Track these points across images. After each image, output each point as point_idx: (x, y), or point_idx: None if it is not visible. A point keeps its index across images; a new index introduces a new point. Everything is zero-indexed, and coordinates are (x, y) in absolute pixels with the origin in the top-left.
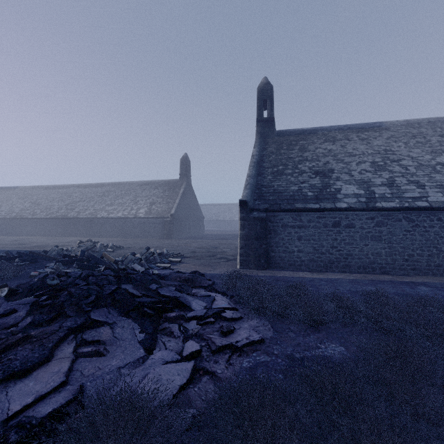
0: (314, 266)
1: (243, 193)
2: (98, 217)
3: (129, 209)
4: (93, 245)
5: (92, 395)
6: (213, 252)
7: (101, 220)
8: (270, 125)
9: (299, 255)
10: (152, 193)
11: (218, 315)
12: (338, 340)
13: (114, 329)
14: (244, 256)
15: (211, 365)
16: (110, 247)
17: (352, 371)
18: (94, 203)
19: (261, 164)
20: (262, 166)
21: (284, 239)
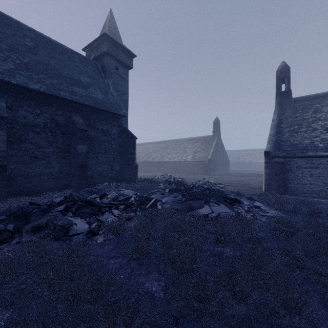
0: (324, 195)
1: (267, 146)
2: (163, 161)
3: (181, 156)
4: (171, 177)
5: (226, 212)
6: (242, 184)
7: (165, 163)
8: (287, 95)
9: (310, 186)
10: (195, 146)
11: (258, 207)
12: (326, 221)
13: (218, 203)
14: (267, 185)
15: (259, 218)
16: (178, 178)
17: (324, 222)
18: (161, 153)
19: (280, 125)
20: (281, 127)
21: (298, 176)
